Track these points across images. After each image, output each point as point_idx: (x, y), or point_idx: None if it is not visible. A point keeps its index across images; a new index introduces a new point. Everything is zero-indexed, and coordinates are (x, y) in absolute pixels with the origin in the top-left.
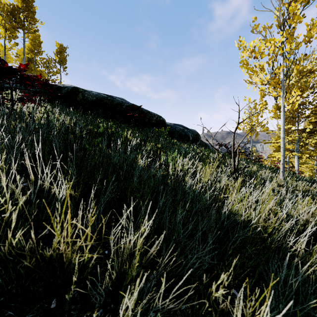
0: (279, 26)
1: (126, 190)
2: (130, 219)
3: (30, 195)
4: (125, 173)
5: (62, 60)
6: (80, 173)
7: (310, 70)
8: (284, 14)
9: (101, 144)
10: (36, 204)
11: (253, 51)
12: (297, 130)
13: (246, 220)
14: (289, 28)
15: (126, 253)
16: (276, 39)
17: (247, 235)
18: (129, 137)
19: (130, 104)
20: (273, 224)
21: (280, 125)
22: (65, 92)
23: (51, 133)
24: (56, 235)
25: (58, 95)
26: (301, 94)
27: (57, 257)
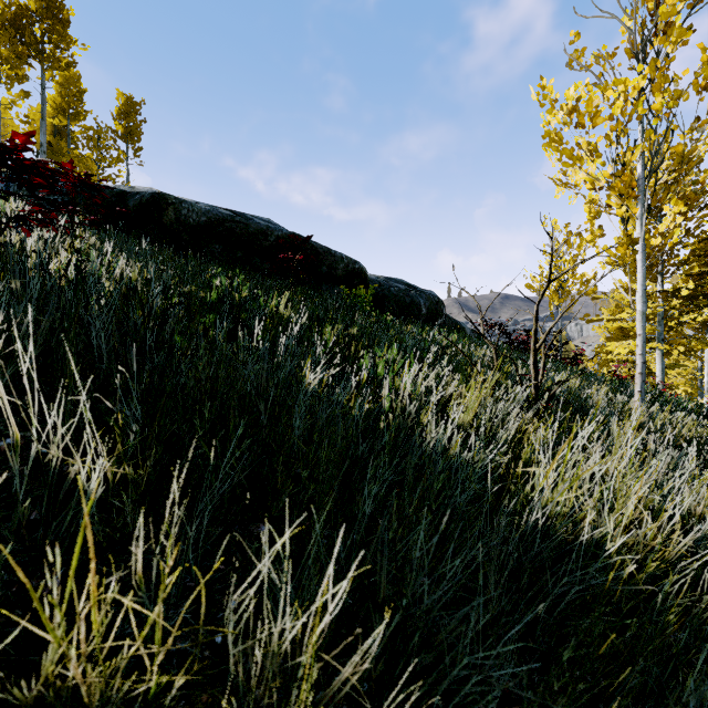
0: (632, 54)
1: (274, 458)
2: (283, 531)
3: (22, 471)
4: (271, 405)
5: (131, 131)
6: (153, 414)
7: (689, 159)
8: (644, 24)
9: (213, 333)
10: (29, 505)
11: (575, 110)
12: (662, 293)
13: (589, 539)
14: (657, 57)
15: (271, 669)
16: (628, 82)
17: (595, 582)
18: (283, 312)
19: (286, 233)
20: (650, 540)
21: (621, 281)
22: (136, 204)
23: (88, 306)
24: (52, 639)
25: (116, 211)
26: (684, 212)
27: (61, 699)
